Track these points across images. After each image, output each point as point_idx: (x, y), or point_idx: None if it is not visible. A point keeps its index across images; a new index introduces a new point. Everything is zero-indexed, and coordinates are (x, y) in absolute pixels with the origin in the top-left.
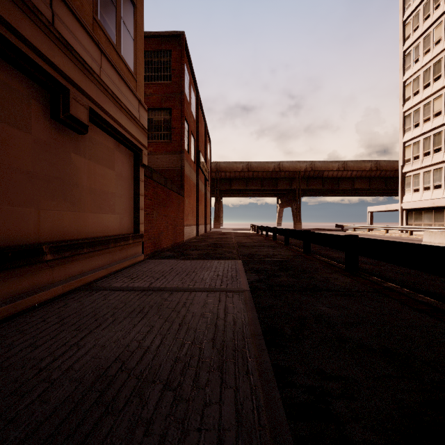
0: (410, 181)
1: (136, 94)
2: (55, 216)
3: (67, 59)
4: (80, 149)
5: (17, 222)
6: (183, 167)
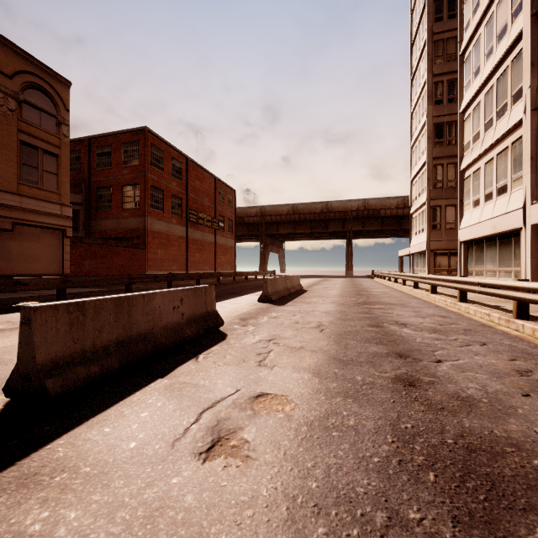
0: (414, 224)
1: (58, 202)
2: None
3: None
4: (12, 238)
5: None
6: (145, 227)
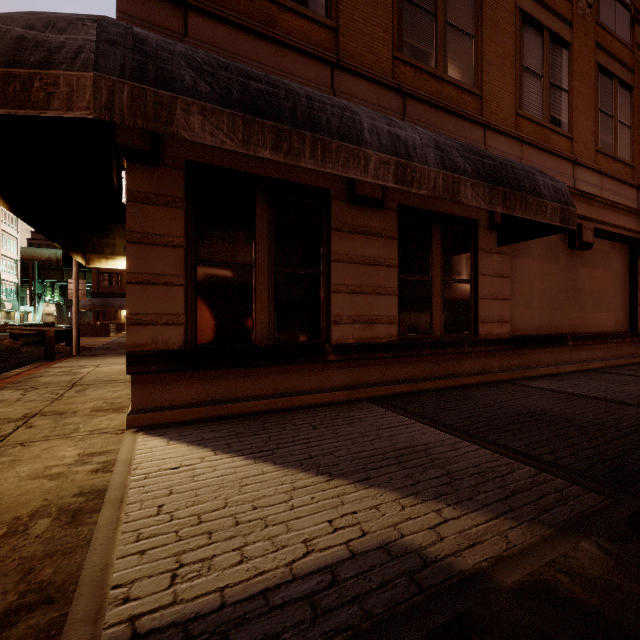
0: None
1: (634, 184)
2: (569, 316)
3: (581, 203)
4: (583, 262)
5: (553, 320)
6: None
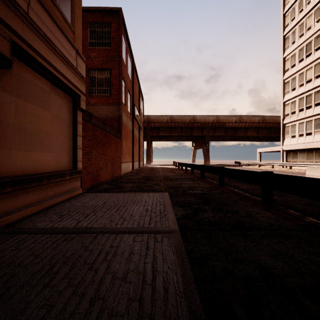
0: (289, 130)
1: (73, 44)
2: None
3: None
4: (4, 84)
5: None
6: (121, 116)
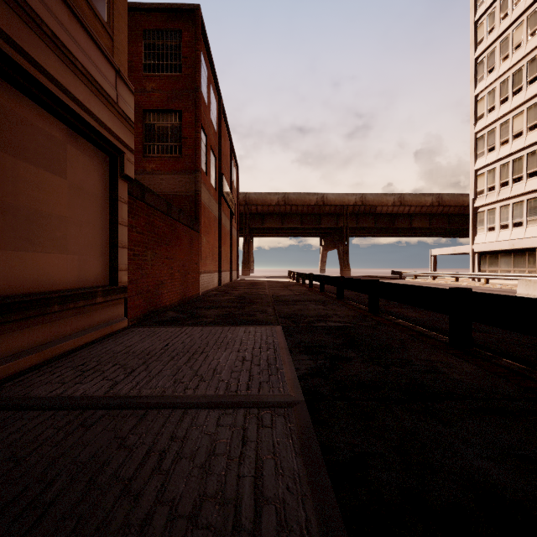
0: (484, 218)
1: (111, 59)
2: None
3: None
4: None
5: None
6: (199, 192)
